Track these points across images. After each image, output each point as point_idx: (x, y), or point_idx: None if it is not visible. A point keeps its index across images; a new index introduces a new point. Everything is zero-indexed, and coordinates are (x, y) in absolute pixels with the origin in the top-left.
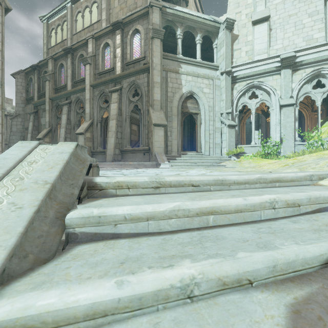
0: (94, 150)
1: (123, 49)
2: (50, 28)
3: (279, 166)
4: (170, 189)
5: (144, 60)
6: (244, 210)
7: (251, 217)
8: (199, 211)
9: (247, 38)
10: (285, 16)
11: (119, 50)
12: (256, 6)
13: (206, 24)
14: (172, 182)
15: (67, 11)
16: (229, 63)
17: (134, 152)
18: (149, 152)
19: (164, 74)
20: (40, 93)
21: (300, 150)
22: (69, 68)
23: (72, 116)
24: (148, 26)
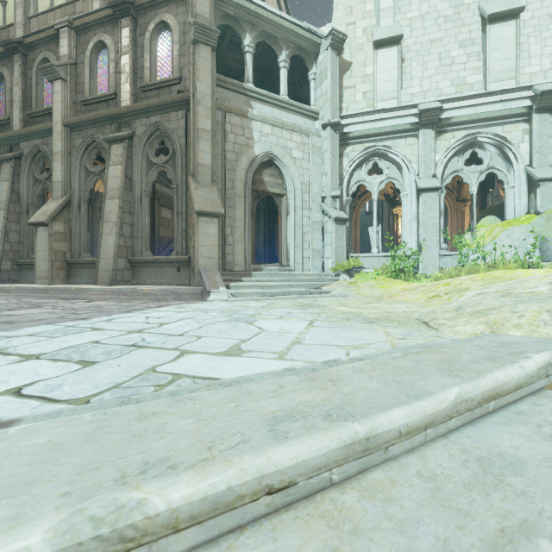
0: (73, 259)
1: (135, 58)
2: None
3: (424, 297)
4: (176, 540)
5: (180, 85)
6: None
7: None
8: None
9: (365, 69)
10: (424, 40)
11: (128, 60)
12: (380, 17)
13: (297, 34)
14: (185, 510)
15: None
16: (337, 109)
17: (157, 266)
18: (189, 266)
19: (220, 115)
20: None
21: (447, 264)
22: (18, 84)
23: (22, 185)
24: (187, 20)
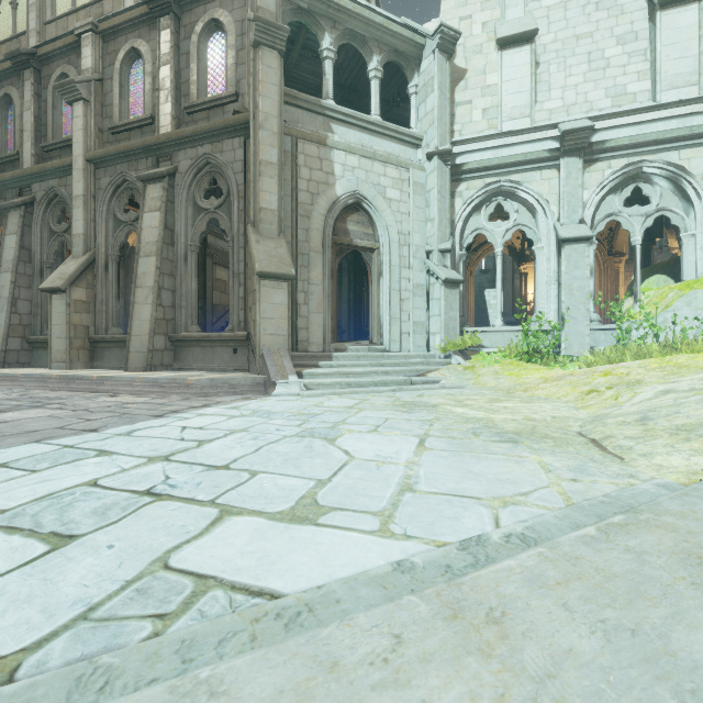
0: (98, 336)
1: (179, 69)
2: None
3: (576, 392)
4: None
5: (236, 104)
6: None
7: None
8: None
9: (485, 78)
10: (567, 36)
11: (168, 72)
12: (505, 6)
13: (393, 32)
14: None
15: None
16: (447, 133)
17: (207, 346)
18: (248, 346)
19: (289, 143)
20: None
21: (599, 342)
22: (29, 108)
23: (34, 239)
24: (246, 16)
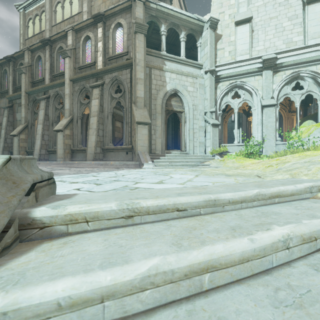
0: (74, 148)
1: (105, 43)
2: (27, 18)
3: (263, 166)
4: (148, 217)
5: (127, 55)
6: (251, 258)
7: (260, 265)
8: (188, 270)
9: (230, 38)
10: (266, 18)
11: (101, 44)
12: (239, 7)
13: (190, 22)
14: (151, 208)
15: (46, 1)
16: (213, 62)
17: (116, 151)
18: (132, 151)
19: (148, 70)
20: (16, 86)
21: (280, 149)
22: (48, 61)
23: (50, 111)
24: (131, 21)
